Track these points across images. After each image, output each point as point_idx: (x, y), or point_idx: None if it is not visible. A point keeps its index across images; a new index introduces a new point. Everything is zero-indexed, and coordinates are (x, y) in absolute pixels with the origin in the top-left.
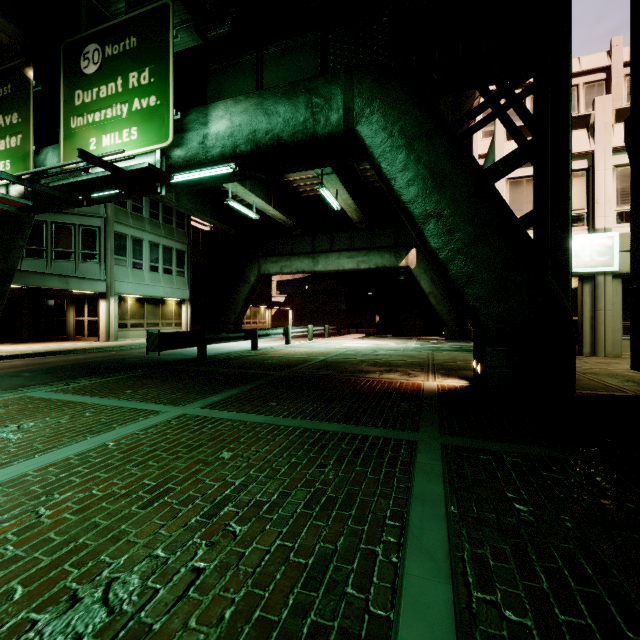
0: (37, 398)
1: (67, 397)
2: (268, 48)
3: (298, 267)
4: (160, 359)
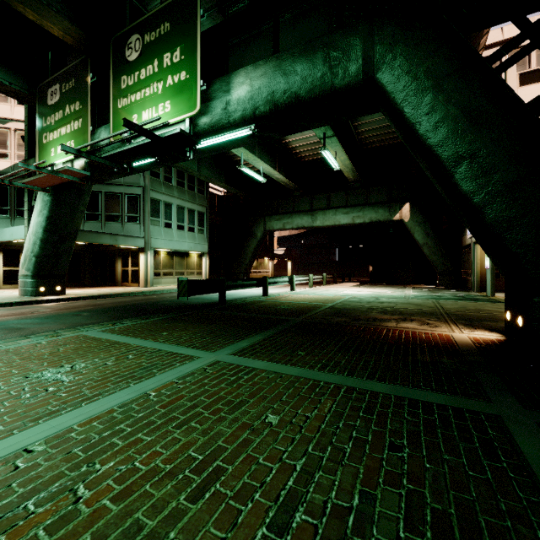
0: (90, 337)
1: (114, 337)
2: (284, 15)
3: (298, 223)
4: (187, 303)
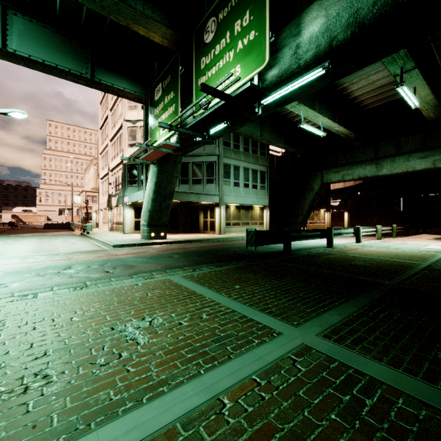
0: (173, 283)
1: (192, 286)
2: None
3: (360, 174)
4: (253, 250)
